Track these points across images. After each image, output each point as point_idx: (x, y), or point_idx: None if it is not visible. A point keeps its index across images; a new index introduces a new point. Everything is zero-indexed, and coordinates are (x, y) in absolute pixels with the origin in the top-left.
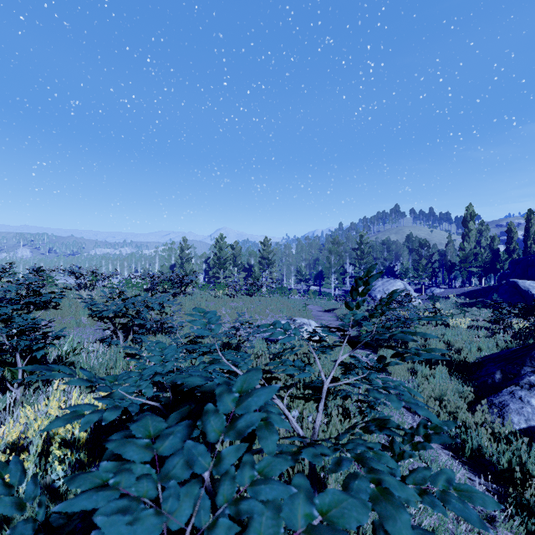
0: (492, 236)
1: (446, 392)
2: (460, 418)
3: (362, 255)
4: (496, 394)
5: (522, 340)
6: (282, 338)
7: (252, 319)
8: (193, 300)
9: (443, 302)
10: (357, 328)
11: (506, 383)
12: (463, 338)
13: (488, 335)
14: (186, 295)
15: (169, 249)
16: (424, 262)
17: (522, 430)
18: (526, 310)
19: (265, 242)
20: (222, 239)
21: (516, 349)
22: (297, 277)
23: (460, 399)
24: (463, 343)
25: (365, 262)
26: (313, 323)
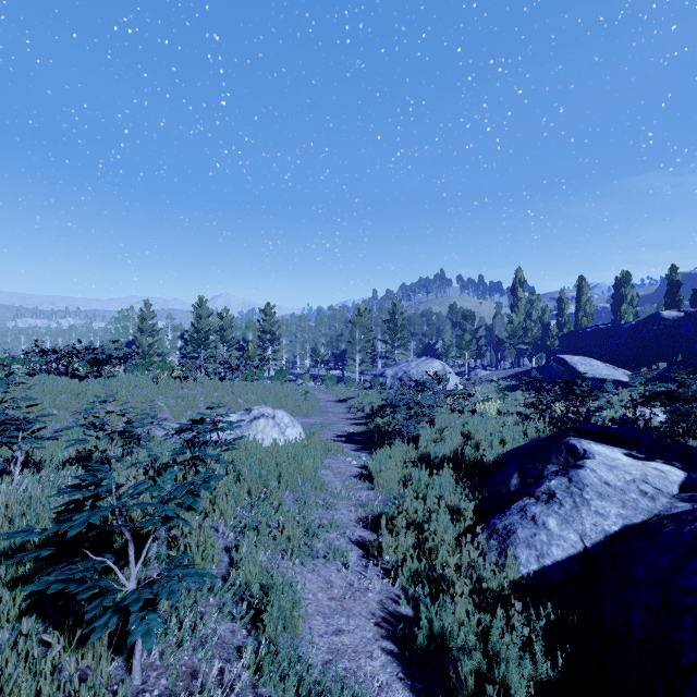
0: (543, 307)
1: (433, 515)
2: (440, 562)
3: (395, 329)
4: (503, 514)
5: (557, 427)
6: (216, 439)
7: (128, 407)
8: (107, 386)
9: (487, 386)
10: (369, 421)
11: (520, 493)
12: (488, 428)
13: (518, 422)
14: (104, 379)
15: (124, 318)
16: (467, 338)
17: (531, 576)
18: (567, 388)
19: (266, 310)
20: (202, 303)
21: (543, 438)
22: (312, 358)
23: (451, 525)
24: (484, 434)
25: (399, 337)
26: (279, 414)
